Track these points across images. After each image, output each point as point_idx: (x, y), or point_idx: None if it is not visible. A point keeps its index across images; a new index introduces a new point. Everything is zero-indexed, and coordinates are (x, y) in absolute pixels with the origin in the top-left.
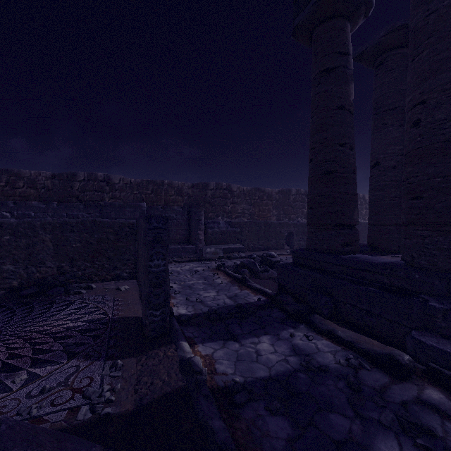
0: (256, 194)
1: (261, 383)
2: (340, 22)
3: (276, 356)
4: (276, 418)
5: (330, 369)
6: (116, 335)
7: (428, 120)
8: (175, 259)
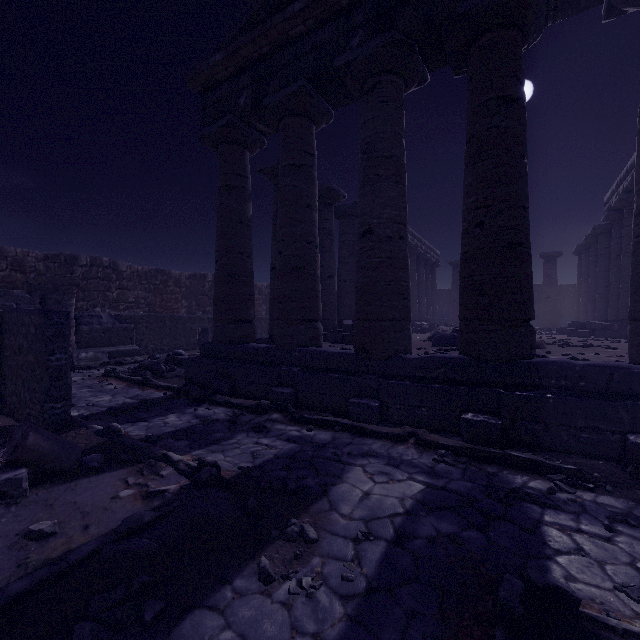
0: (157, 277)
1: (170, 433)
2: (240, 149)
3: (181, 422)
4: (180, 441)
5: (221, 420)
6: (1, 437)
7: (285, 253)
8: None
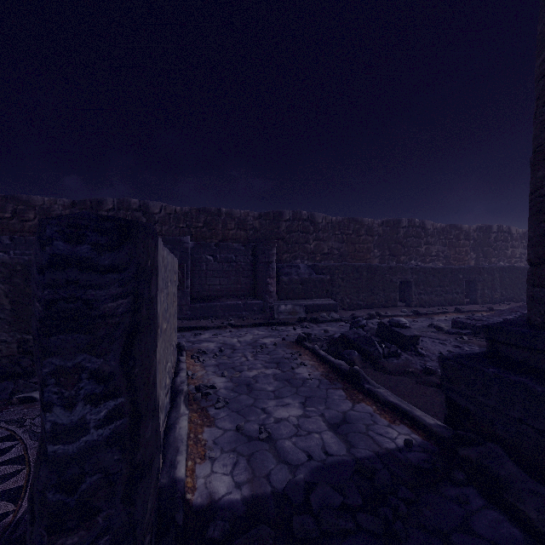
0: (349, 226)
1: None
2: None
3: None
4: None
5: None
6: None
7: None
8: (231, 322)
